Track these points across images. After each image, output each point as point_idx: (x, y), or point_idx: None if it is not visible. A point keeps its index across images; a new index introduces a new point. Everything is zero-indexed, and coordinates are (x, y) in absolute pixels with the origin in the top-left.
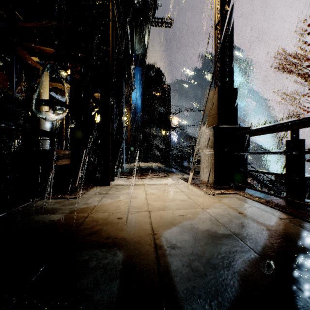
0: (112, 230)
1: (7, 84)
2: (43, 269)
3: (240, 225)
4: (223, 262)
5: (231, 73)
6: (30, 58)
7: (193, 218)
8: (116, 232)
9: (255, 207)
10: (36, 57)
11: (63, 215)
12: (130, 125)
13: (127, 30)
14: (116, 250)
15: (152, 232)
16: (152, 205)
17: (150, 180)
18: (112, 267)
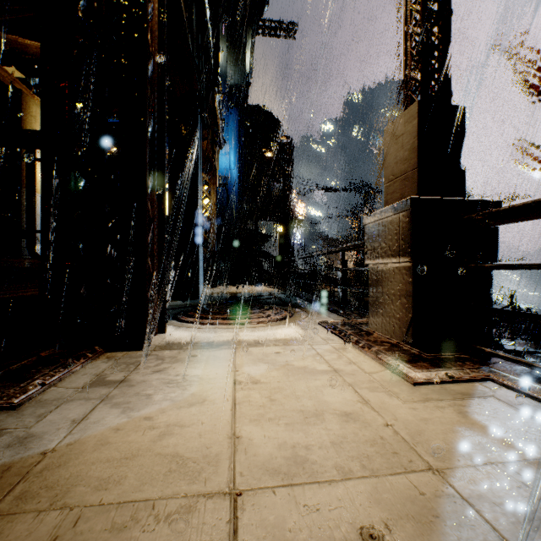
0: None
1: None
2: None
3: None
4: None
5: (448, 72)
6: None
7: None
8: None
9: None
10: (16, 69)
11: None
12: (215, 213)
13: (204, 9)
14: None
15: None
16: (250, 445)
17: (252, 330)
18: None
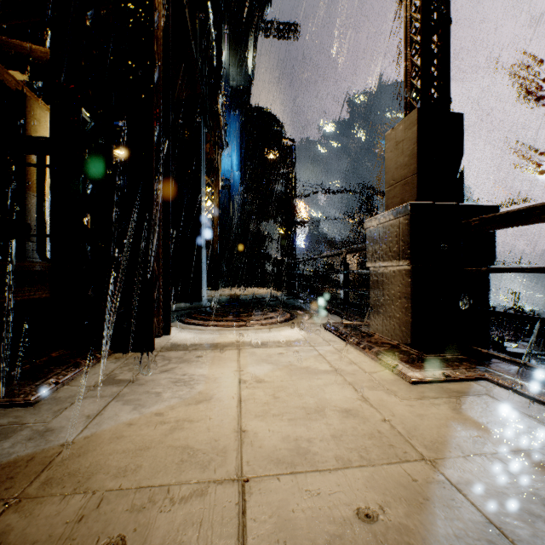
0: None
1: None
2: None
3: None
4: None
5: (447, 79)
6: (4, 71)
7: (422, 542)
8: None
9: None
10: (20, 72)
11: None
12: (217, 215)
13: (207, 14)
14: None
15: None
16: (256, 438)
17: (255, 331)
18: None
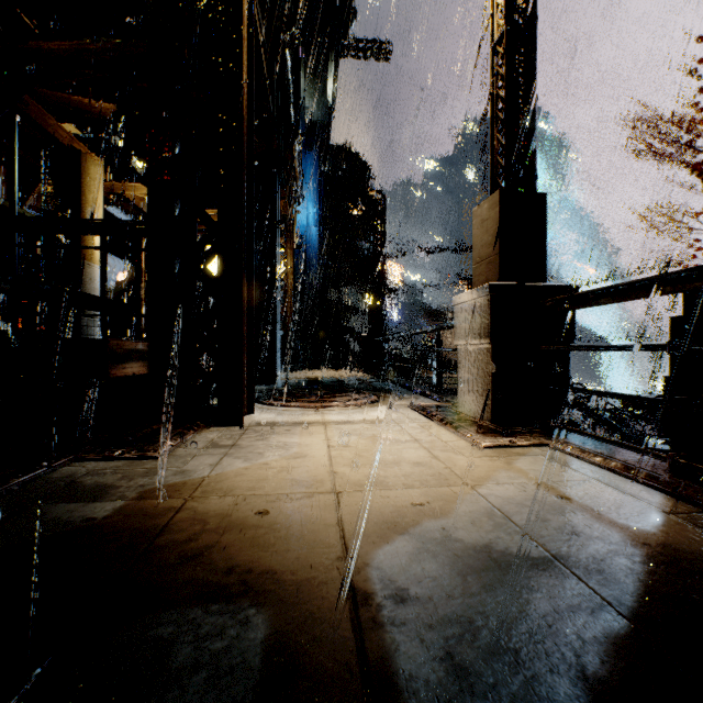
0: (240, 547)
1: (5, 187)
2: (42, 672)
3: (568, 533)
4: (538, 645)
5: (532, 158)
6: (59, 127)
7: (447, 513)
8: (251, 552)
9: (596, 480)
10: (72, 125)
11: (120, 505)
12: (292, 283)
13: (284, 62)
14: (250, 607)
15: (344, 553)
16: (345, 475)
17: (340, 412)
18: (234, 663)
